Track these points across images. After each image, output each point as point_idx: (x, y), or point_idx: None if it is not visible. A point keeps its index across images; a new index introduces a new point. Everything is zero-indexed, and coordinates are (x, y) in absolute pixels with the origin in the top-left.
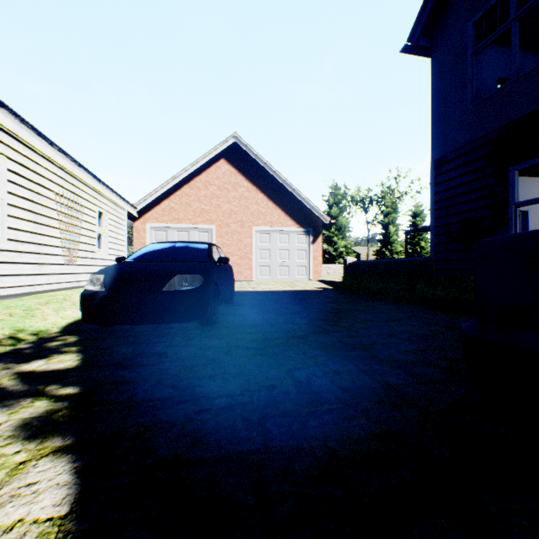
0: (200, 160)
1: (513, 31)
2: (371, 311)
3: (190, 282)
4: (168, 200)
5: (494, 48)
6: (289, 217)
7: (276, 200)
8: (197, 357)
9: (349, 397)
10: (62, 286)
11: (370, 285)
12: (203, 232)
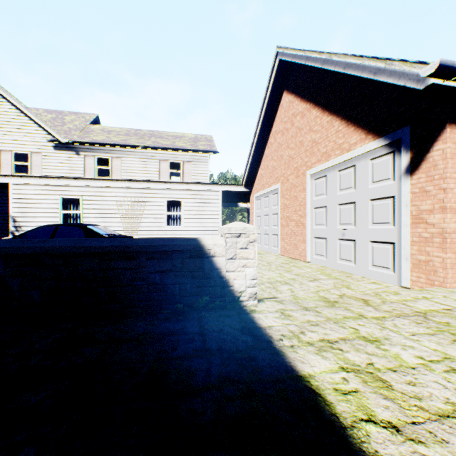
0: (262, 113)
1: None
2: None
3: None
4: (259, 168)
5: None
6: (352, 126)
7: (332, 105)
8: None
9: None
10: None
11: None
12: (275, 195)
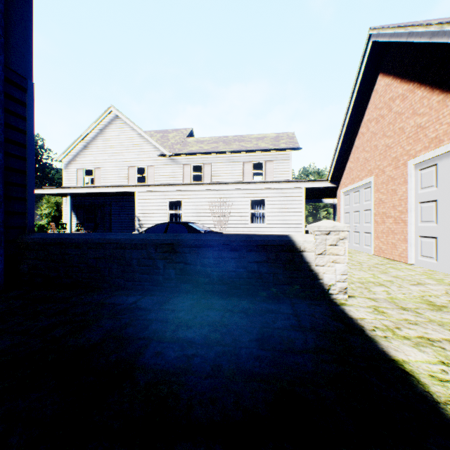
0: (350, 103)
1: None
2: None
3: None
4: (348, 161)
5: None
6: None
7: (445, 81)
8: None
9: None
10: None
11: None
12: (366, 189)
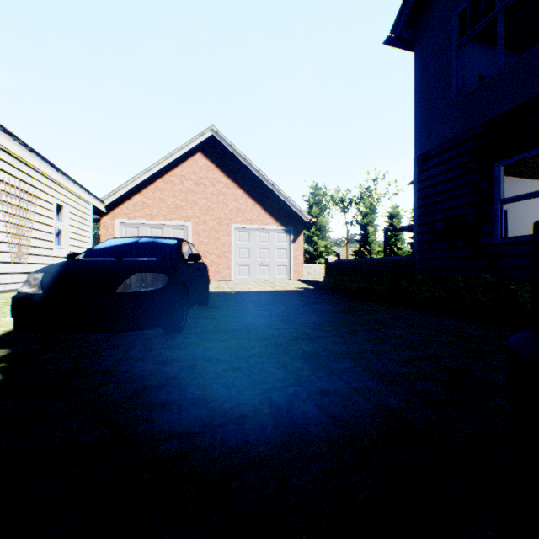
0: (175, 153)
1: (498, 22)
2: (355, 312)
3: (151, 282)
4: (139, 194)
5: (475, 45)
6: (269, 215)
7: (256, 197)
8: (152, 375)
9: (342, 432)
10: (8, 288)
11: (352, 284)
12: (178, 230)
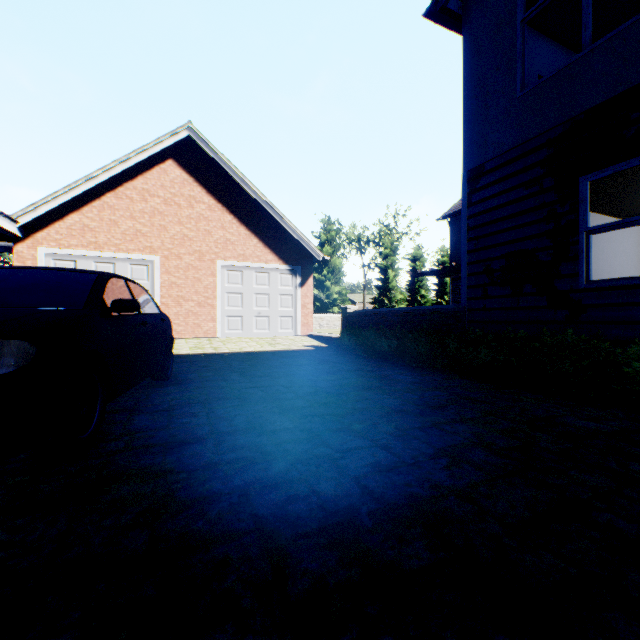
0: (134, 156)
1: None
2: (393, 387)
3: None
4: (78, 212)
5: (534, 35)
6: (269, 250)
7: (251, 226)
8: None
9: None
10: None
11: (380, 343)
12: (139, 266)
